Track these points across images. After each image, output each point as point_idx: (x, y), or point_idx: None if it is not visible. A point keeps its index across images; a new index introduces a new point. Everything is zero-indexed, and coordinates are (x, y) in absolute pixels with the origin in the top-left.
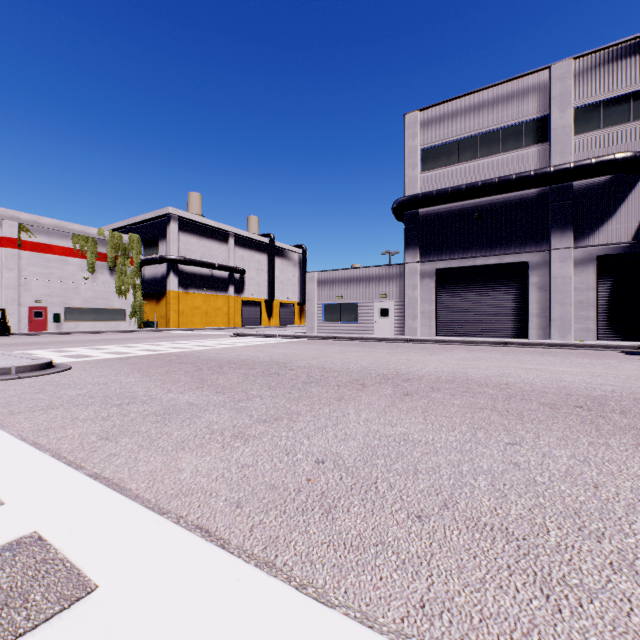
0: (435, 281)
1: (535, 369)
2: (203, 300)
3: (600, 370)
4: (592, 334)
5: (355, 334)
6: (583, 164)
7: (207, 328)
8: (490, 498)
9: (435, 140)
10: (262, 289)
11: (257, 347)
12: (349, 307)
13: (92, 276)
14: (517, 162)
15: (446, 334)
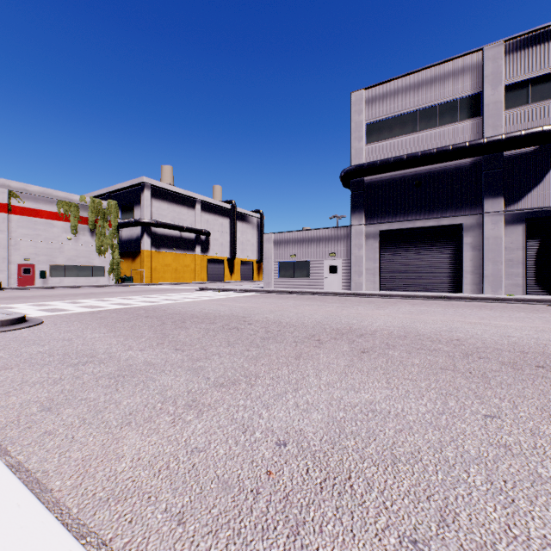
0: (379, 241)
1: (479, 323)
2: (173, 258)
3: (541, 324)
4: (521, 289)
5: (307, 289)
6: (514, 136)
7: (176, 283)
8: (495, 506)
9: (379, 115)
10: (225, 249)
11: (219, 301)
12: (302, 265)
13: (75, 237)
14: (453, 134)
15: (388, 289)
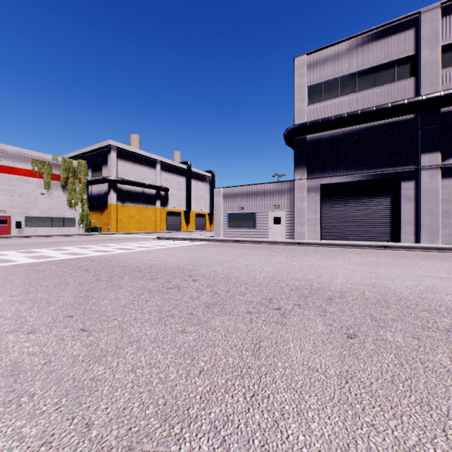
0: (320, 194)
1: None
2: (136, 211)
3: None
4: None
5: (253, 238)
6: None
7: (139, 232)
8: None
9: (320, 78)
10: (182, 203)
11: (170, 250)
12: (248, 216)
13: (48, 192)
14: (390, 94)
15: (329, 238)
